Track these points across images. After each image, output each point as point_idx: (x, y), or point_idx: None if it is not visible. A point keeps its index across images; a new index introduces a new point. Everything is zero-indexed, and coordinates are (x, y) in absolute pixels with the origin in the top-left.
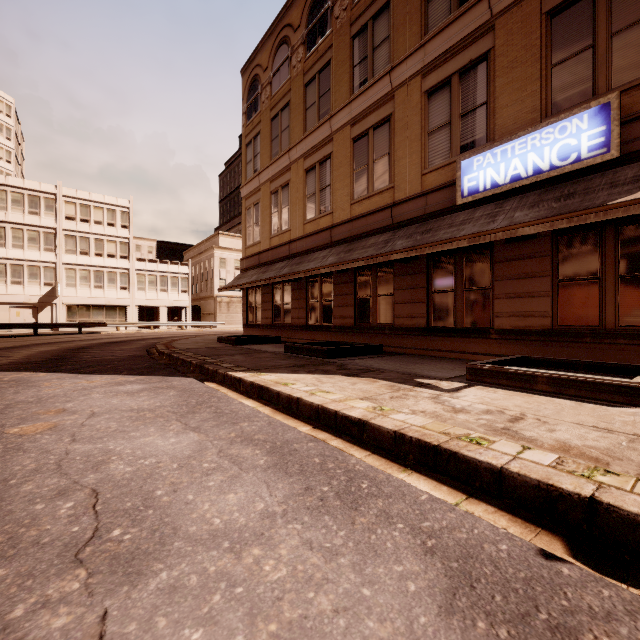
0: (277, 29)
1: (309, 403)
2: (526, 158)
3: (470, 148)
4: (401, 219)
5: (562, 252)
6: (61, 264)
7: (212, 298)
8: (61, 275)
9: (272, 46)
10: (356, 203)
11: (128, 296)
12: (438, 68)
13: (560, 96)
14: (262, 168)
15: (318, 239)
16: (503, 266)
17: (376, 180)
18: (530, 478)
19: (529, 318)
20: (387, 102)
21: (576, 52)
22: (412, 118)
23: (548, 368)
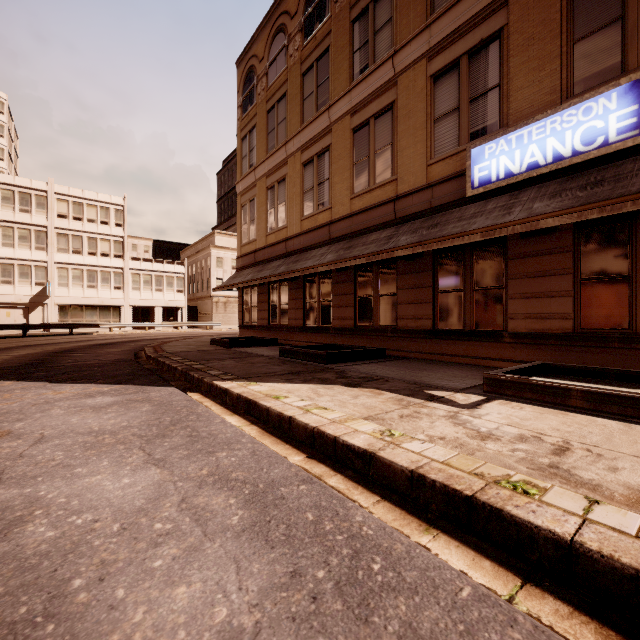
0: (273, 17)
1: (303, 424)
2: (545, 144)
3: (481, 135)
4: (405, 213)
5: (585, 247)
6: (53, 263)
7: (209, 298)
8: (53, 274)
9: (268, 35)
10: (356, 197)
11: (122, 296)
12: (445, 50)
13: (583, 74)
14: (258, 163)
15: (316, 236)
16: (518, 263)
17: (378, 172)
18: (622, 564)
19: (548, 320)
20: (389, 89)
21: (602, 25)
22: (417, 105)
23: (573, 377)
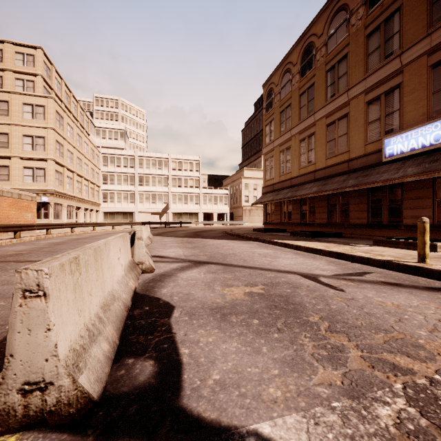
0: (283, 64)
1: (304, 246)
2: (418, 139)
3: (390, 132)
4: (353, 168)
5: (438, 186)
6: (170, 192)
7: (240, 207)
8: (170, 198)
9: (280, 73)
10: (328, 159)
11: (199, 207)
12: (373, 90)
13: (437, 108)
14: (275, 139)
15: (307, 177)
16: (407, 193)
17: (339, 147)
18: (358, 256)
19: None
20: (346, 106)
21: None
22: (359, 115)
23: None
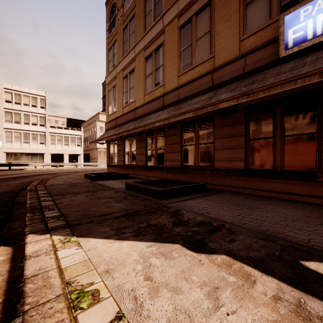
0: None
1: None
2: None
3: (292, 5)
4: (221, 80)
5: None
6: (2, 128)
7: (95, 149)
8: (2, 135)
9: None
10: (182, 74)
11: (44, 148)
12: None
13: None
14: (117, 62)
15: (154, 105)
16: None
17: (198, 54)
18: None
19: None
20: None
21: None
22: None
23: None
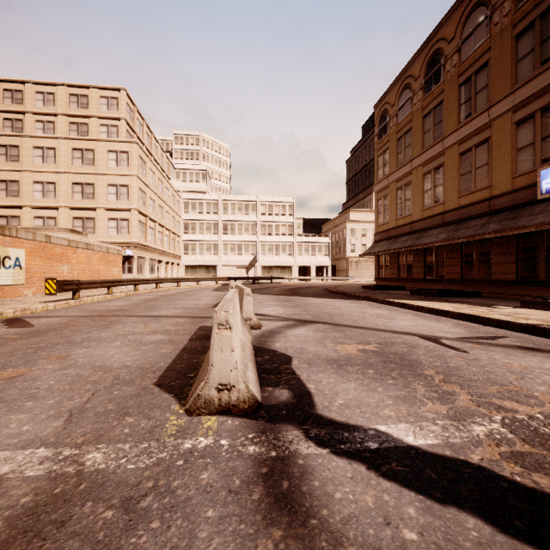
0: (401, 79)
1: (426, 307)
2: None
3: (549, 161)
4: (496, 208)
5: None
6: (259, 242)
7: (344, 259)
8: (259, 248)
9: (398, 90)
10: (462, 197)
11: (292, 259)
12: (524, 107)
13: None
14: (390, 173)
15: (433, 221)
16: None
17: (477, 181)
18: (495, 318)
19: None
20: (486, 129)
21: None
22: (505, 140)
23: None
